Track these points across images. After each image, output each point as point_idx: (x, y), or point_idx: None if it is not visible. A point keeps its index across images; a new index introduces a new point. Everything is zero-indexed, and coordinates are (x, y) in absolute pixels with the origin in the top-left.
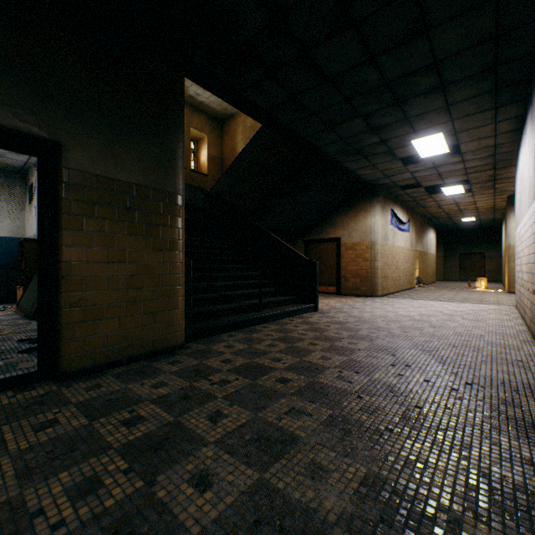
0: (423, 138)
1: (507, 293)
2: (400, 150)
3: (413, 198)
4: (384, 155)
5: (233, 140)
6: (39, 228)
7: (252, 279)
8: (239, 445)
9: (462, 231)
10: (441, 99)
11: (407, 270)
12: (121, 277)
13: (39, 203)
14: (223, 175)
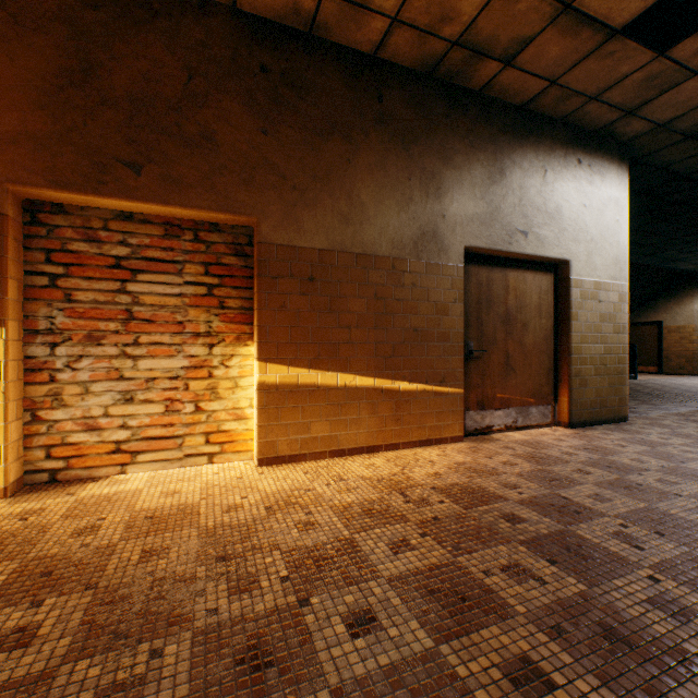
0: None
1: None
2: None
3: None
4: None
5: None
6: None
7: None
8: None
9: None
10: None
11: None
12: None
13: None
14: None
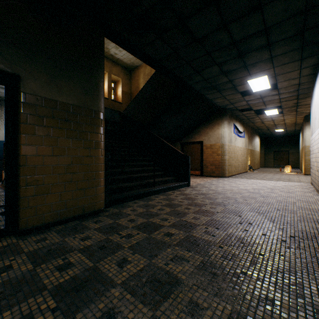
0: (255, 79)
1: (304, 175)
2: (240, 86)
3: (247, 117)
4: (230, 90)
5: (137, 82)
6: (5, 133)
7: (149, 166)
8: (138, 286)
9: (275, 137)
10: (268, 53)
11: (243, 161)
12: (62, 165)
13: (5, 116)
14: (131, 103)
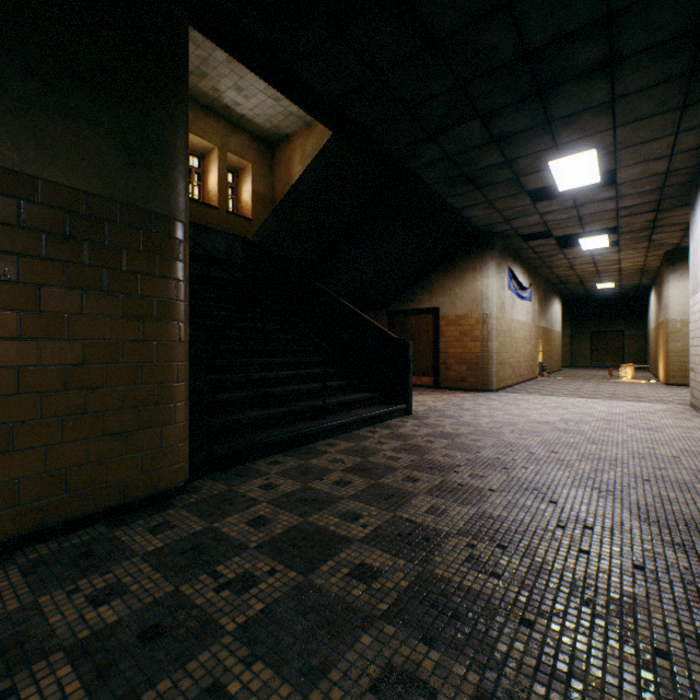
0: (567, 157)
1: (665, 385)
2: (531, 177)
3: (538, 254)
4: (506, 186)
5: (288, 172)
6: None
7: (313, 367)
8: None
9: (595, 301)
10: (606, 87)
11: (528, 353)
12: (52, 367)
13: None
14: (271, 216)
